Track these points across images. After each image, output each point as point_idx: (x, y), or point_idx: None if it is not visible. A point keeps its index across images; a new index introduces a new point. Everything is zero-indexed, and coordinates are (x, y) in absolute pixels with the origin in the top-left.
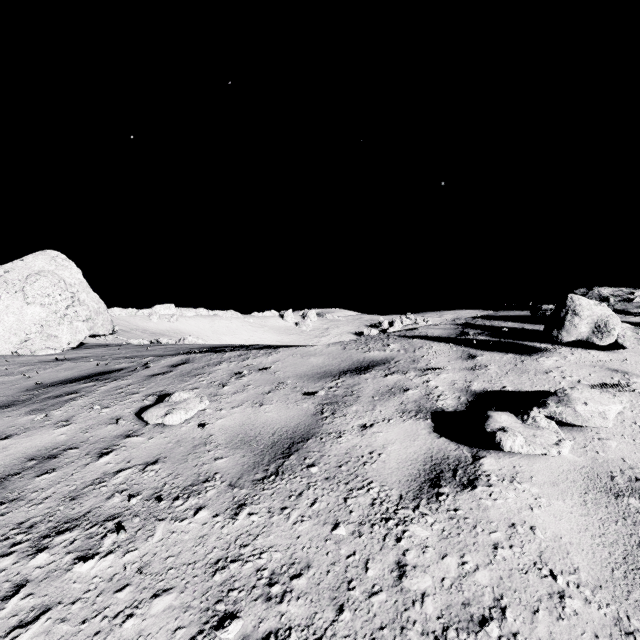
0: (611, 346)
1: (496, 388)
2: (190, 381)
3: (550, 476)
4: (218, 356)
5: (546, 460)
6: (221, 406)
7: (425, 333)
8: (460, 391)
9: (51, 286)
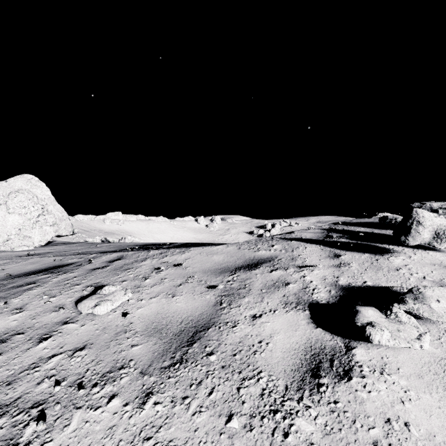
0: (445, 248)
1: (359, 283)
2: (121, 274)
3: (414, 368)
4: (144, 254)
5: (408, 351)
6: (142, 296)
7: (300, 236)
8: (330, 285)
9: (27, 200)
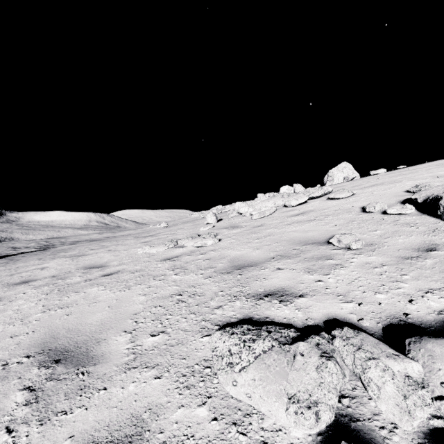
0: None
1: None
2: None
3: None
4: None
5: None
6: None
7: None
8: None
9: (348, 170)
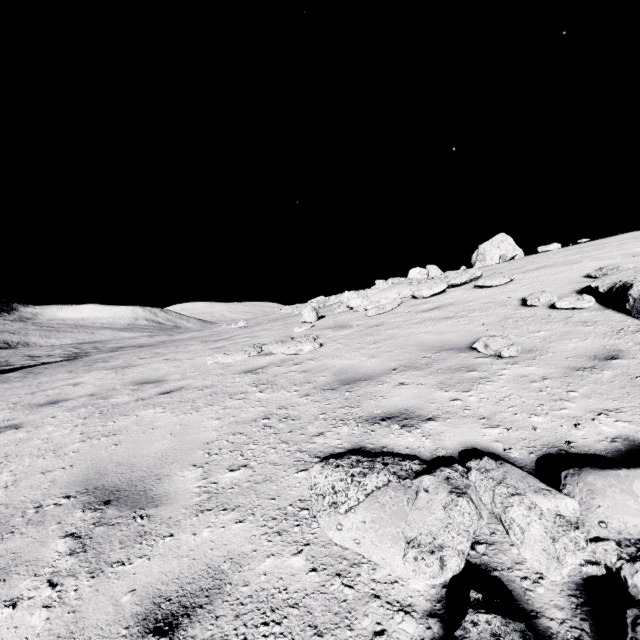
0: None
1: None
2: None
3: None
4: None
5: None
6: None
7: None
8: None
9: (507, 244)
